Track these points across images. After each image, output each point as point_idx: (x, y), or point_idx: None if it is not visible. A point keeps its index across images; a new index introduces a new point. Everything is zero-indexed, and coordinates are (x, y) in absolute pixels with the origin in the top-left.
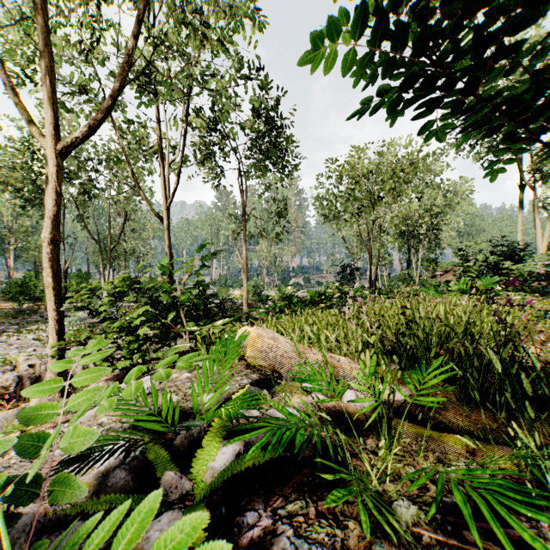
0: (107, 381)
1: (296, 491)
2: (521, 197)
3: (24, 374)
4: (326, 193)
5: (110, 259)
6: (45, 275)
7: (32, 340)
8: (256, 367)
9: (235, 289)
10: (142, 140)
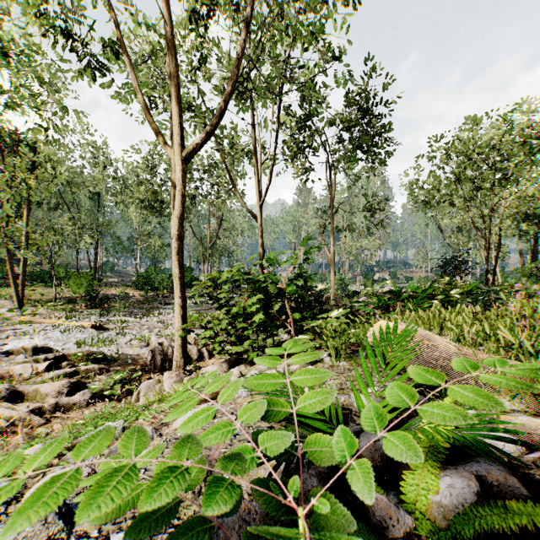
0: (221, 363)
1: None
2: None
3: (155, 350)
4: (428, 177)
5: (208, 256)
6: (174, 267)
7: (156, 322)
8: (402, 368)
9: (316, 283)
10: (237, 145)
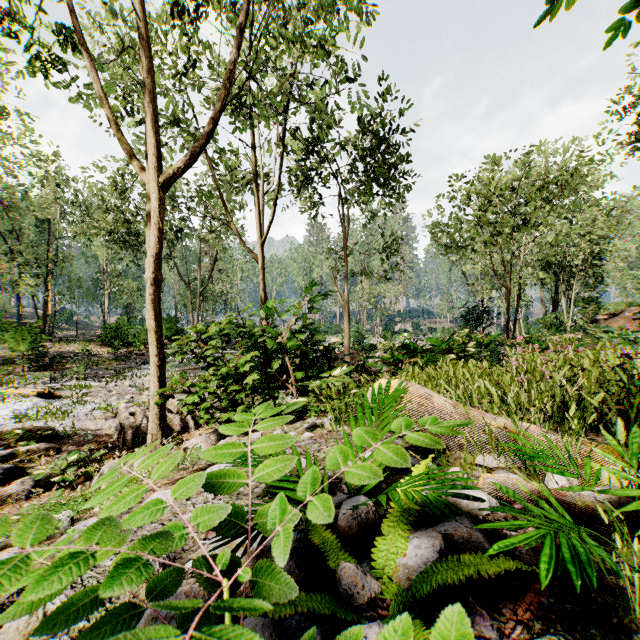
0: (209, 435)
1: (538, 616)
2: None
3: (125, 422)
4: (449, 218)
5: (199, 303)
6: (148, 318)
7: (128, 387)
8: None
9: (331, 336)
10: (234, 170)
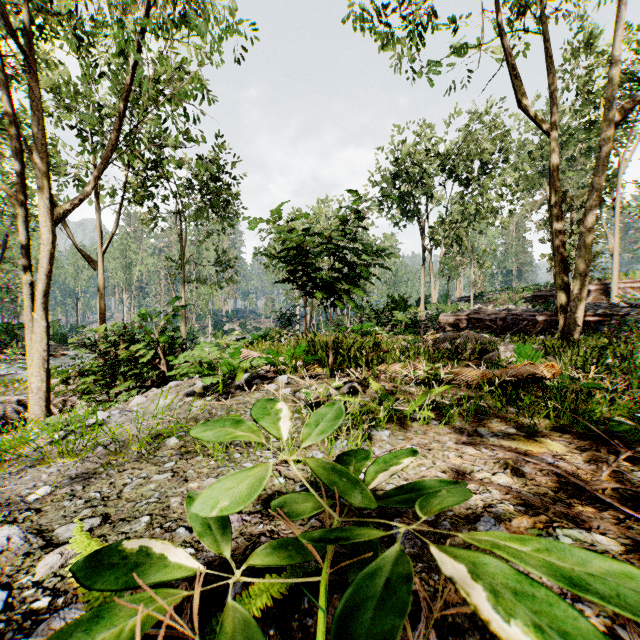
0: (97, 406)
1: (268, 380)
2: (423, 257)
3: None
4: (268, 246)
5: None
6: (40, 321)
7: None
8: None
9: None
10: (62, 170)
